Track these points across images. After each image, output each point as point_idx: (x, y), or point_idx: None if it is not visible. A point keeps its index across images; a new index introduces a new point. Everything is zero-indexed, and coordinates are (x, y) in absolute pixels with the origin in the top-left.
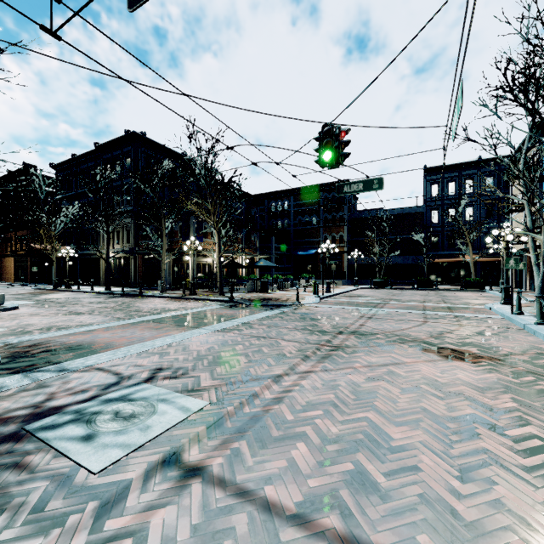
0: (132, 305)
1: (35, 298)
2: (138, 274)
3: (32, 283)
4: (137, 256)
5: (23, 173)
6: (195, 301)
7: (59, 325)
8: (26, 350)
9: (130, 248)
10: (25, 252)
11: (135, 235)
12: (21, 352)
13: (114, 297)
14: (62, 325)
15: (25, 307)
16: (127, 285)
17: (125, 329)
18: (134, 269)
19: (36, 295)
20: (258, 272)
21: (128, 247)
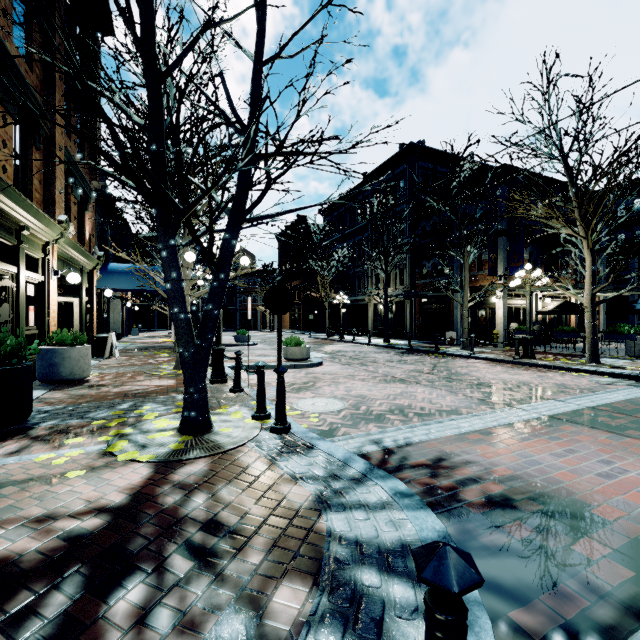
0: (454, 371)
1: (323, 350)
2: (414, 322)
3: (304, 331)
4: (413, 300)
5: (296, 226)
6: (550, 370)
7: (407, 406)
8: (445, 485)
9: (405, 291)
10: (297, 301)
11: (411, 274)
12: (442, 490)
13: (404, 353)
14: (410, 405)
15: (326, 362)
16: (402, 336)
17: (558, 441)
18: (410, 317)
19: (320, 345)
20: (603, 320)
21: (403, 290)
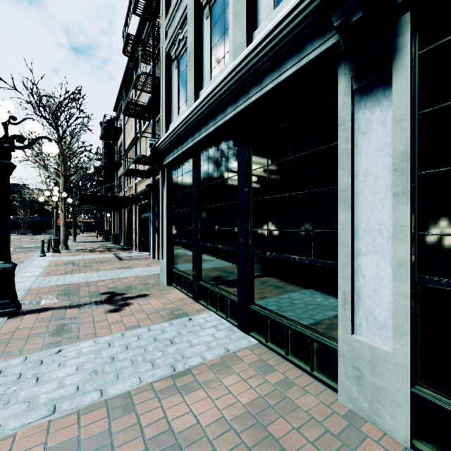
0: None
1: None
2: None
3: None
4: None
5: None
6: None
7: None
8: None
9: None
10: None
11: None
12: None
13: None
14: None
15: None
16: None
17: None
18: None
19: None
20: None
21: None
